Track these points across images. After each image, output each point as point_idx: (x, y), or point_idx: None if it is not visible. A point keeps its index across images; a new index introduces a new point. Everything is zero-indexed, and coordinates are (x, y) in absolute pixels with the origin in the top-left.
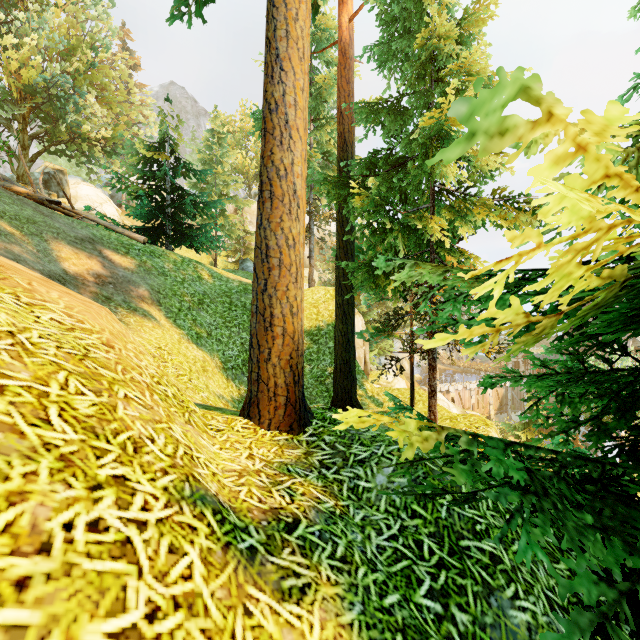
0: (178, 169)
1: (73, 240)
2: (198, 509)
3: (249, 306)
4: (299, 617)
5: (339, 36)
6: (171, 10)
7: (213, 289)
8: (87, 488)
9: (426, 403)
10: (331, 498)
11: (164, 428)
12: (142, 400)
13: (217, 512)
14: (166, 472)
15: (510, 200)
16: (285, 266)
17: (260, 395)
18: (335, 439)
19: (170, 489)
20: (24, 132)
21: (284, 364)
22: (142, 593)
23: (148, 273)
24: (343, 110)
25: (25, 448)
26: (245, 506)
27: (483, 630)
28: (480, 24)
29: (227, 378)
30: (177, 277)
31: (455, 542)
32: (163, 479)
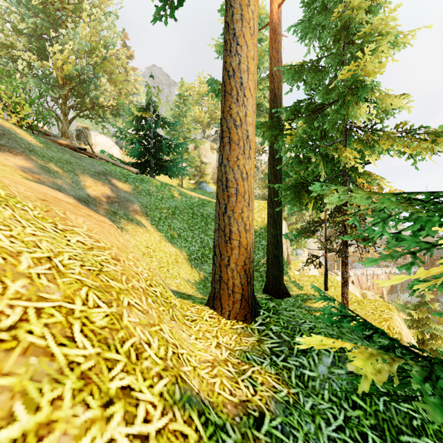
0: (158, 122)
1: (93, 174)
2: (187, 413)
3: (205, 215)
4: None
5: (270, 19)
6: (154, 15)
7: (181, 204)
8: (101, 406)
9: (337, 288)
10: (284, 386)
11: (157, 330)
12: (140, 306)
13: (201, 413)
14: (160, 376)
15: (411, 132)
16: (240, 194)
17: (221, 292)
18: (280, 329)
19: (164, 394)
20: (65, 105)
21: (240, 269)
22: None
23: (139, 194)
24: (273, 72)
25: (54, 371)
26: (220, 400)
27: None
28: None
29: (191, 266)
30: (158, 196)
31: (395, 436)
32: (159, 384)
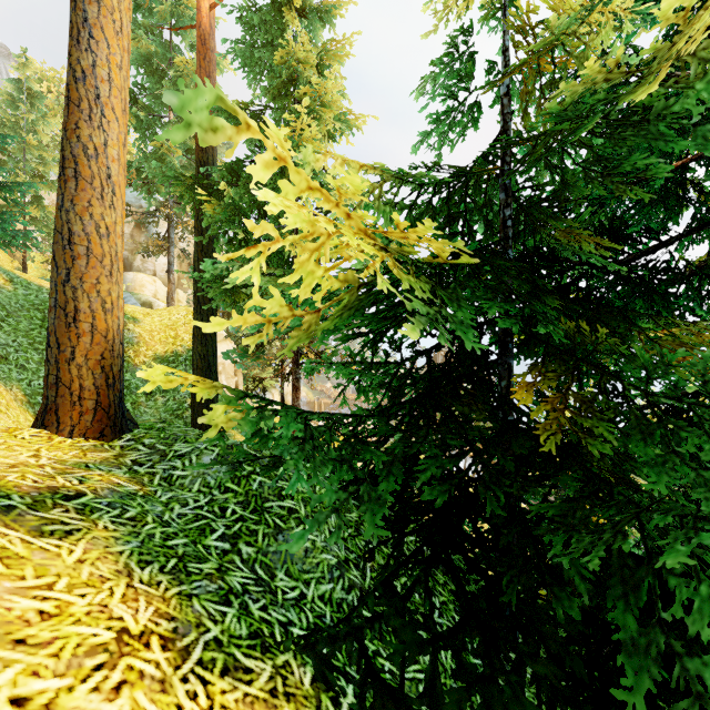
0: None
1: None
2: None
3: None
4: (58, 546)
5: (198, 20)
6: None
7: (13, 299)
8: None
9: None
10: (136, 485)
11: None
12: None
13: None
14: None
15: None
16: (95, 256)
17: (60, 400)
18: (157, 441)
19: None
20: None
21: (93, 365)
22: None
23: None
24: None
25: None
26: (12, 484)
27: (265, 556)
28: (337, 61)
29: (35, 415)
30: None
31: (261, 505)
32: None
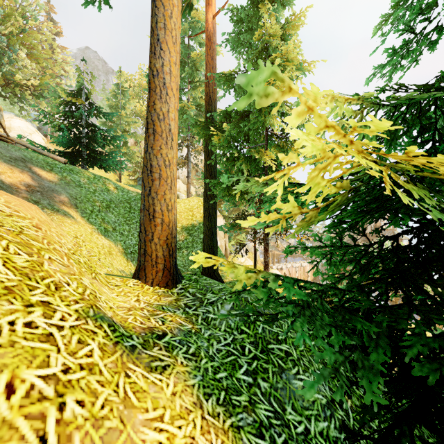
0: (91, 111)
1: (8, 159)
2: (98, 323)
3: None
4: (160, 380)
5: (206, 27)
6: None
7: (117, 197)
8: (23, 305)
9: None
10: (190, 324)
11: (77, 278)
12: (61, 261)
13: (111, 326)
14: (77, 302)
15: None
16: (163, 178)
17: (146, 263)
18: (196, 291)
19: (80, 311)
20: None
21: (162, 243)
22: (60, 360)
23: (68, 185)
24: (209, 77)
25: None
26: (131, 325)
27: (276, 391)
28: (295, 29)
29: (127, 259)
30: (90, 188)
31: (265, 346)
32: (75, 305)
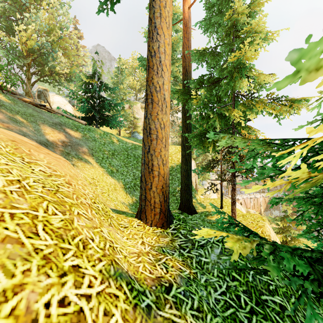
0: (101, 87)
1: (51, 124)
2: (118, 283)
3: (137, 156)
4: None
5: (183, 16)
6: (98, 8)
7: (119, 147)
8: (58, 276)
9: (229, 207)
10: (187, 268)
11: (98, 231)
12: (86, 215)
13: (128, 283)
14: (100, 260)
15: (276, 99)
16: (159, 139)
17: (146, 207)
18: (186, 232)
19: (103, 271)
20: (29, 71)
21: (159, 191)
22: None
23: (87, 140)
24: (185, 54)
25: (24, 253)
26: (142, 276)
27: None
28: (260, 5)
29: (126, 193)
30: (101, 142)
31: (258, 296)
32: (99, 265)
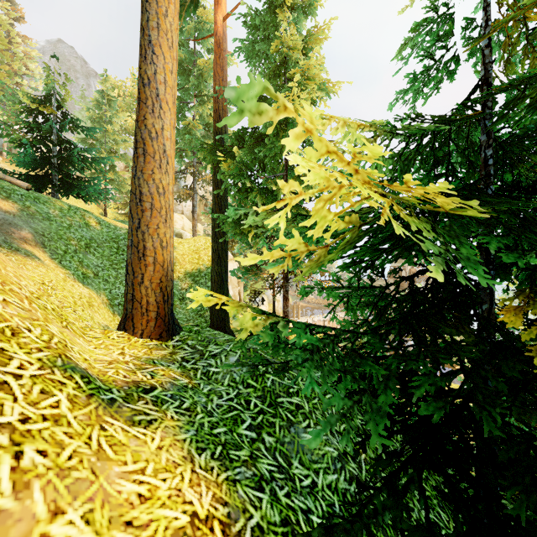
0: (65, 123)
1: None
2: (68, 374)
3: None
4: (144, 434)
5: (215, 30)
6: None
7: (101, 235)
8: None
9: None
10: (186, 378)
11: (41, 324)
12: (21, 305)
13: (85, 377)
14: (41, 350)
15: None
16: (156, 209)
17: (134, 311)
18: (196, 342)
19: (44, 360)
20: None
21: (155, 286)
22: (17, 409)
23: (32, 217)
24: (218, 91)
25: None
26: (111, 379)
27: (282, 445)
28: (318, 43)
29: (113, 313)
30: (63, 223)
31: (274, 400)
32: (38, 354)
